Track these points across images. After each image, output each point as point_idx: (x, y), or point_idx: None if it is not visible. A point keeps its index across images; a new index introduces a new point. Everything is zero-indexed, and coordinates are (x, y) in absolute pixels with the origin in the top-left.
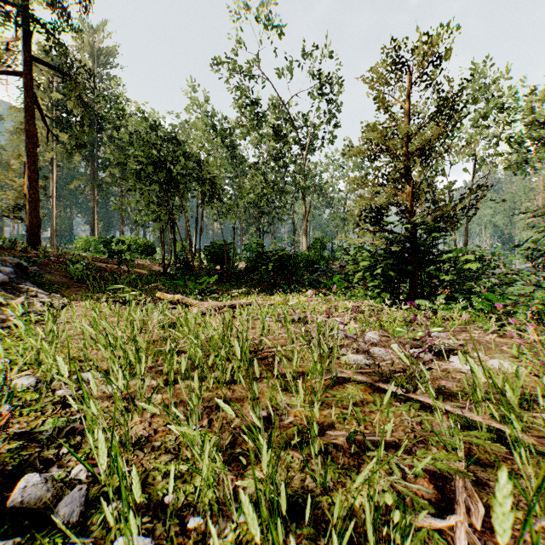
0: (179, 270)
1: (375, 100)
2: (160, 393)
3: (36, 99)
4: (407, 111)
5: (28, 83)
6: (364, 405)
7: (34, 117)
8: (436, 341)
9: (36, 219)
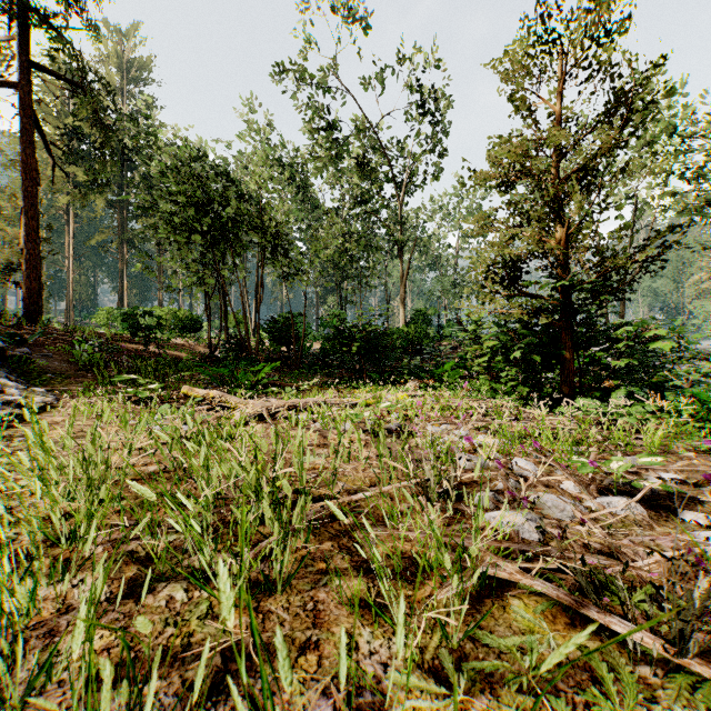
0: (229, 352)
1: (512, 96)
2: (101, 627)
3: (36, 119)
4: (558, 115)
5: (25, 97)
6: (577, 693)
7: (33, 144)
8: (656, 485)
9: (36, 283)
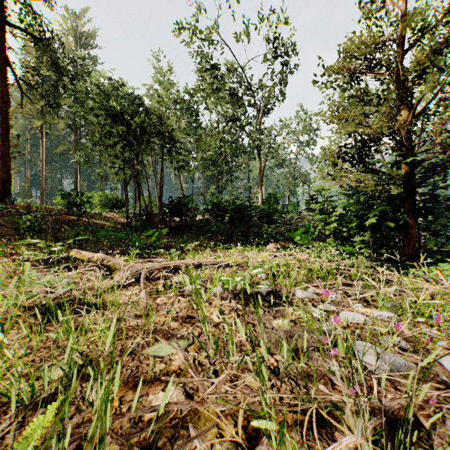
0: (139, 222)
1: None
2: None
3: (7, 61)
4: (402, 14)
5: None
6: None
7: (5, 77)
8: None
9: (6, 174)
